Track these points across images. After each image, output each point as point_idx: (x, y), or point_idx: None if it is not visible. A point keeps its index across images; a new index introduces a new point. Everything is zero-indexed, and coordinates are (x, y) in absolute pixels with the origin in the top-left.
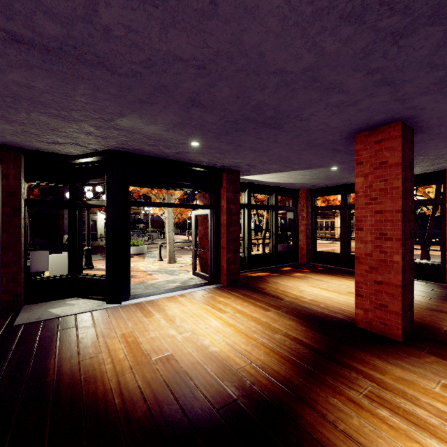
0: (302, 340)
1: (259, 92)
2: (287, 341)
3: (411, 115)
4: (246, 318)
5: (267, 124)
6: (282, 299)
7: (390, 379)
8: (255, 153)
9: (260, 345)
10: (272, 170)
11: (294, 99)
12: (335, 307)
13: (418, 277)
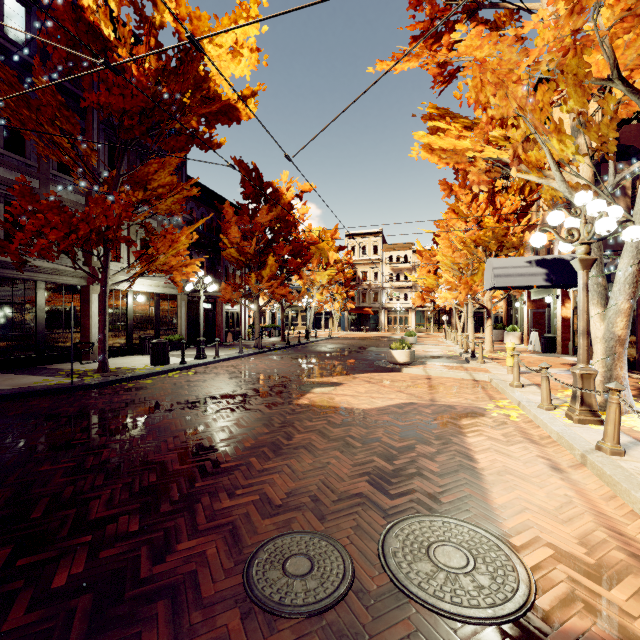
0: None
1: None
2: None
3: None
4: None
5: None
6: None
7: None
8: None
9: None
10: None
11: None
12: None
13: None
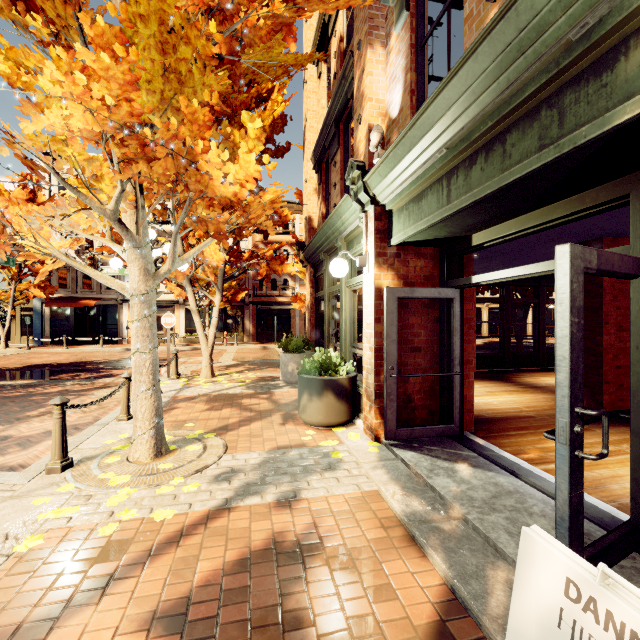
0: None
1: None
2: None
3: None
4: None
5: None
6: (534, 416)
7: None
8: None
9: None
10: None
11: None
12: (550, 405)
13: None
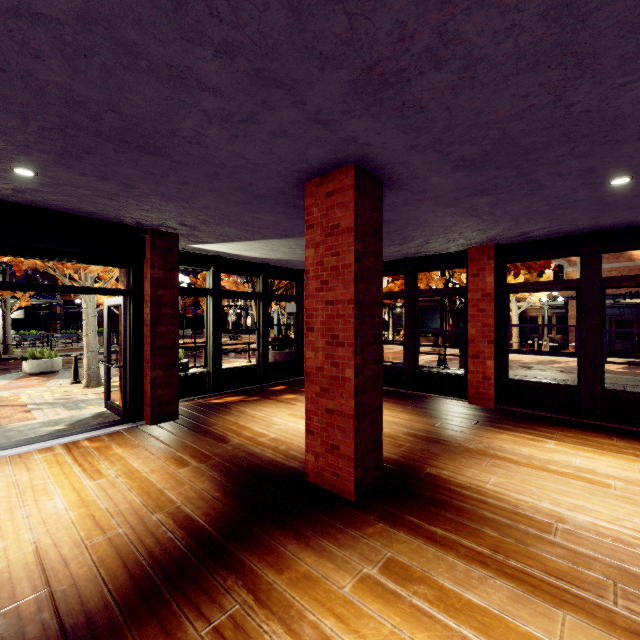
0: (194, 520)
1: (38, 63)
2: (164, 526)
3: (361, 155)
4: (131, 484)
5: (134, 144)
6: (226, 442)
7: (286, 581)
8: (172, 202)
9: (105, 542)
10: (233, 236)
11: (131, 93)
12: (300, 449)
13: (441, 392)
